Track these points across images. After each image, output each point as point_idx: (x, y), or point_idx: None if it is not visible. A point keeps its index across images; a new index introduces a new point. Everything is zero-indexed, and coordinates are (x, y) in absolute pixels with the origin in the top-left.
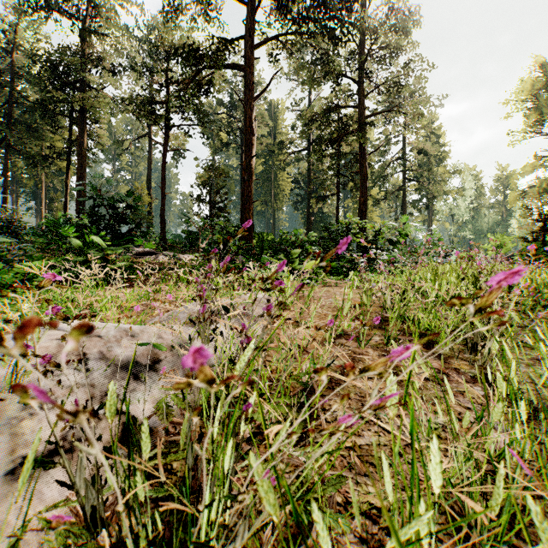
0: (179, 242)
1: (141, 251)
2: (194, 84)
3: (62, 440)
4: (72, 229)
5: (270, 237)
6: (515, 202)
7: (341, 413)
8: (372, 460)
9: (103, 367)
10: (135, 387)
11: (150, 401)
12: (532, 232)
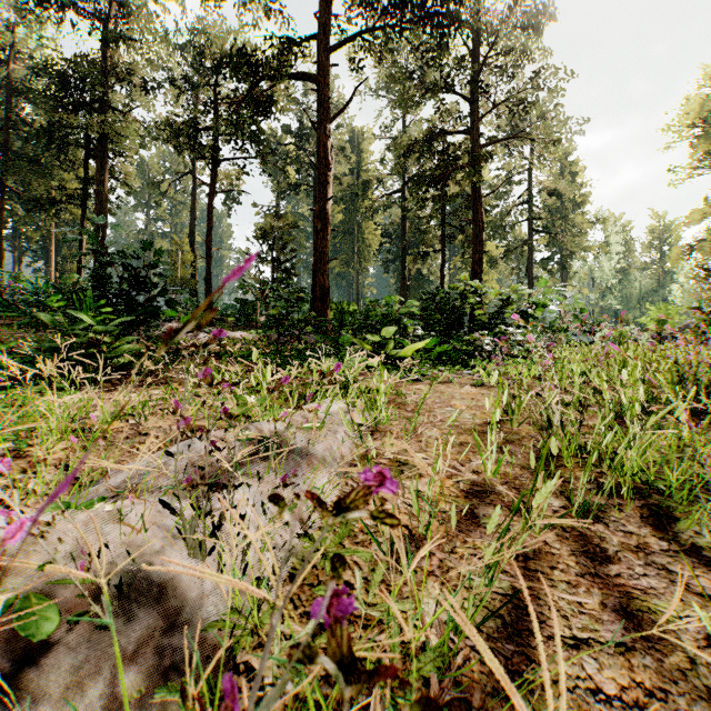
0: (231, 315)
1: (175, 327)
2: (250, 101)
3: None
4: (53, 297)
5: (352, 308)
6: (678, 261)
7: None
8: None
9: None
10: None
11: None
12: (709, 301)
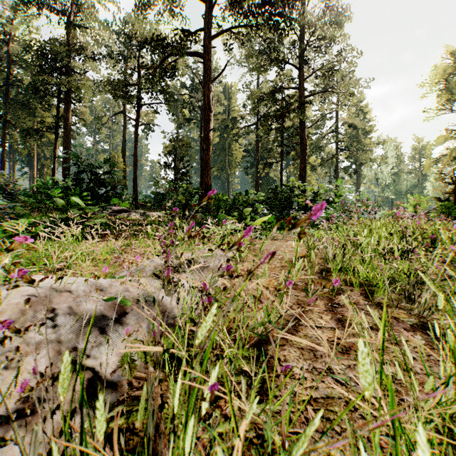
0: (149, 202)
1: (117, 209)
2: (161, 69)
3: (13, 415)
4: (56, 191)
5: (225, 197)
6: (430, 168)
7: (295, 364)
8: (328, 415)
9: (71, 322)
10: (101, 341)
11: (115, 354)
12: (445, 193)
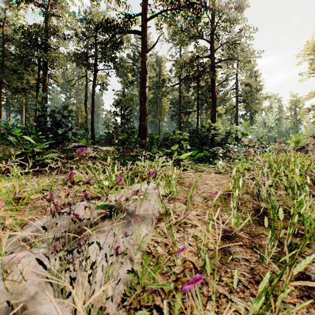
0: (103, 139)
1: (77, 145)
2: (111, 43)
3: None
4: (16, 131)
5: (157, 136)
6: (303, 115)
7: None
8: None
9: None
10: None
11: None
12: None
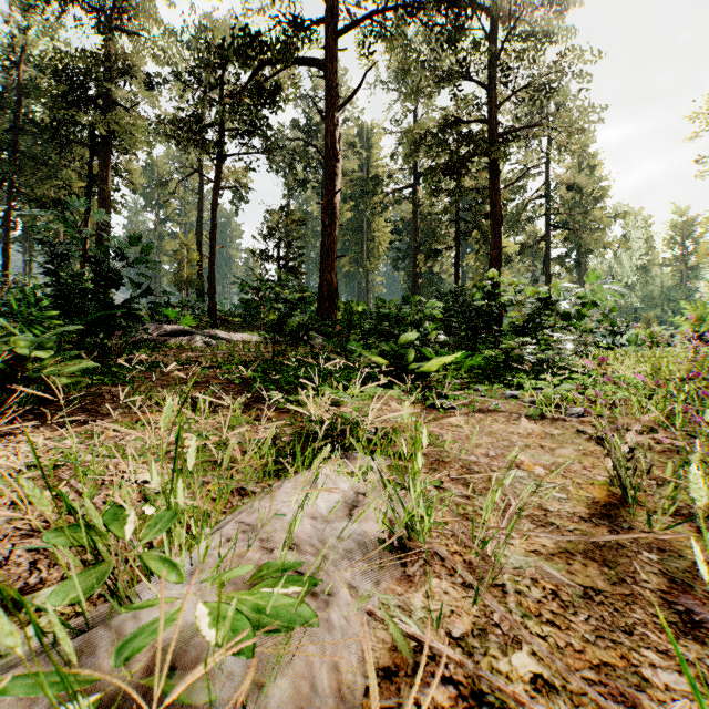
0: (237, 315)
1: (170, 329)
2: (254, 90)
3: None
4: None
5: (361, 308)
6: (706, 257)
7: None
8: None
9: None
10: None
11: None
12: None
